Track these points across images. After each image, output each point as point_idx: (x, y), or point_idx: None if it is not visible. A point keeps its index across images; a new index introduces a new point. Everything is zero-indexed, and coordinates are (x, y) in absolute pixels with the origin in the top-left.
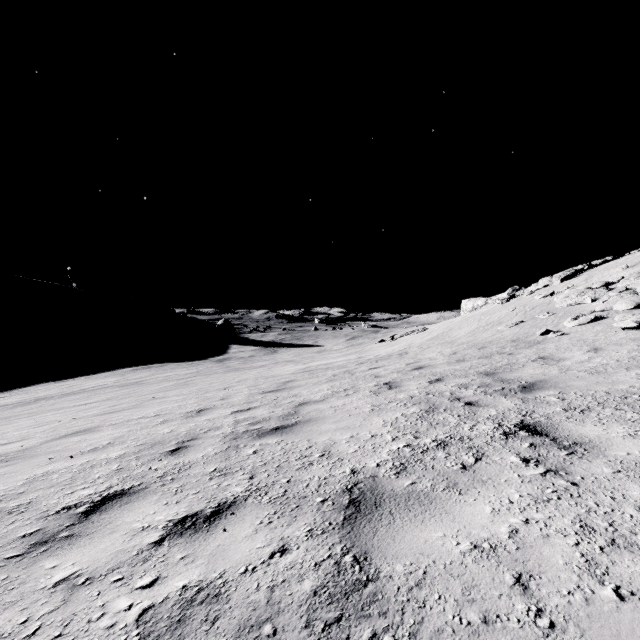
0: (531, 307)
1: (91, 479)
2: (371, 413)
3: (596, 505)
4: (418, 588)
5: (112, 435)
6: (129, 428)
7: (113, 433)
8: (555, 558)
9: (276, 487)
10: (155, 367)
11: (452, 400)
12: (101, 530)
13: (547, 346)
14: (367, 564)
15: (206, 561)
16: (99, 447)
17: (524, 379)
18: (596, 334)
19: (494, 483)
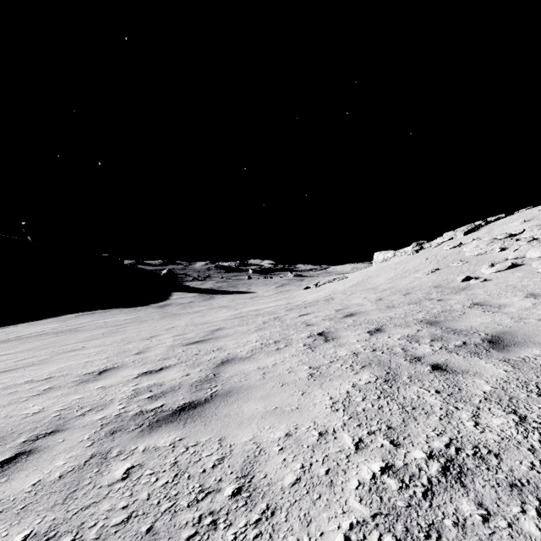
0: (442, 256)
1: None
2: (311, 381)
3: None
4: None
5: None
6: None
7: None
8: None
9: None
10: (98, 313)
11: (411, 361)
12: None
13: (476, 292)
14: None
15: None
16: None
17: (480, 330)
18: (521, 280)
19: None
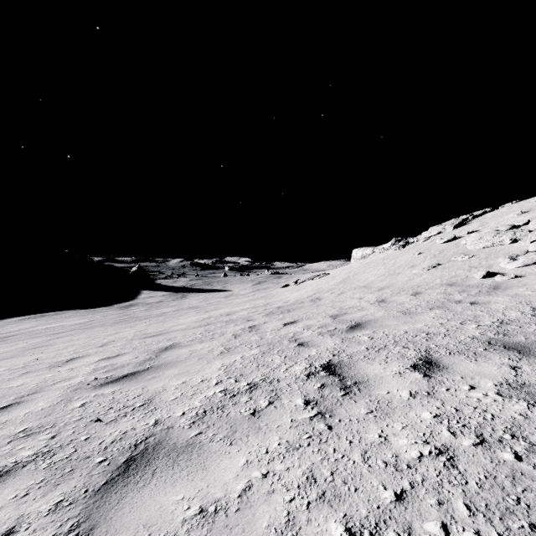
0: (438, 250)
1: None
2: None
3: None
4: None
5: None
6: None
7: None
8: None
9: None
10: (49, 316)
11: None
12: None
13: (520, 292)
14: None
15: None
16: None
17: None
18: None
19: None
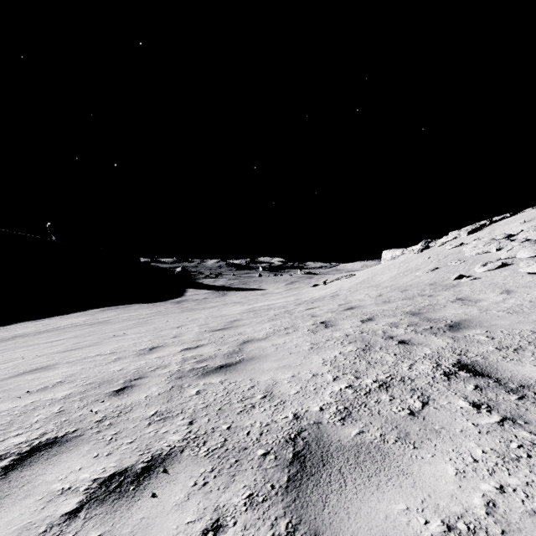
0: (444, 256)
1: (28, 423)
2: (310, 351)
3: None
4: None
5: (65, 373)
6: (83, 366)
7: (67, 371)
8: None
9: (215, 435)
10: (121, 308)
11: (386, 338)
12: (15, 493)
13: (462, 289)
14: None
15: None
16: (49, 386)
17: (449, 318)
18: (505, 278)
19: (449, 434)
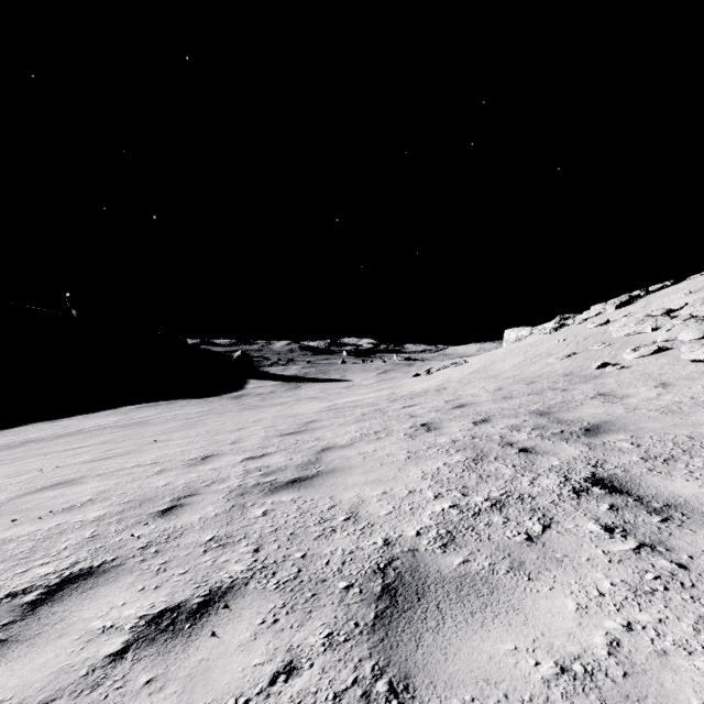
0: (584, 337)
1: (55, 551)
2: (407, 462)
3: None
4: None
5: (96, 489)
6: (118, 479)
7: (98, 486)
8: (685, 694)
9: (287, 565)
10: (163, 404)
11: (503, 446)
12: (47, 632)
13: (606, 381)
14: (409, 698)
15: (180, 688)
16: (77, 505)
17: (585, 420)
18: (661, 367)
19: (573, 563)
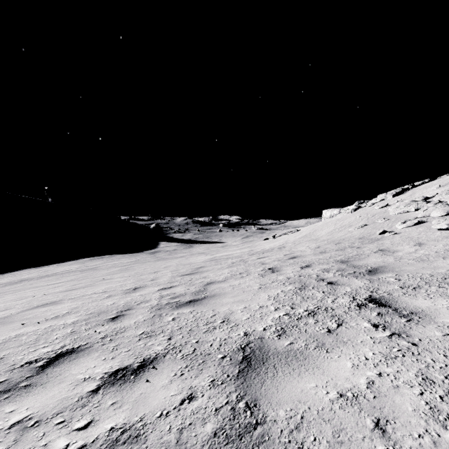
0: (372, 215)
1: (50, 340)
2: (259, 290)
3: (433, 361)
4: (297, 431)
5: (70, 306)
6: (83, 301)
7: (71, 305)
8: (405, 405)
9: (188, 346)
10: (106, 257)
11: (318, 280)
12: (52, 380)
13: (384, 242)
14: (256, 410)
15: (130, 407)
16: (60, 315)
17: (369, 265)
18: (419, 233)
19: (352, 343)
